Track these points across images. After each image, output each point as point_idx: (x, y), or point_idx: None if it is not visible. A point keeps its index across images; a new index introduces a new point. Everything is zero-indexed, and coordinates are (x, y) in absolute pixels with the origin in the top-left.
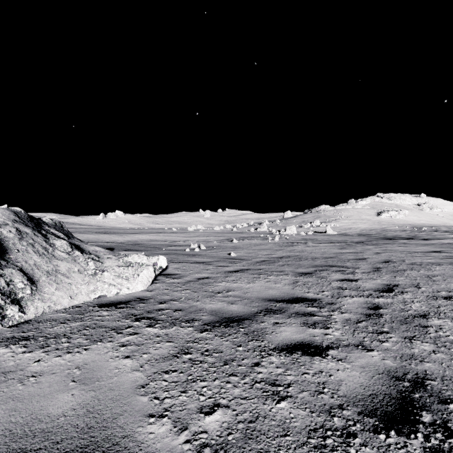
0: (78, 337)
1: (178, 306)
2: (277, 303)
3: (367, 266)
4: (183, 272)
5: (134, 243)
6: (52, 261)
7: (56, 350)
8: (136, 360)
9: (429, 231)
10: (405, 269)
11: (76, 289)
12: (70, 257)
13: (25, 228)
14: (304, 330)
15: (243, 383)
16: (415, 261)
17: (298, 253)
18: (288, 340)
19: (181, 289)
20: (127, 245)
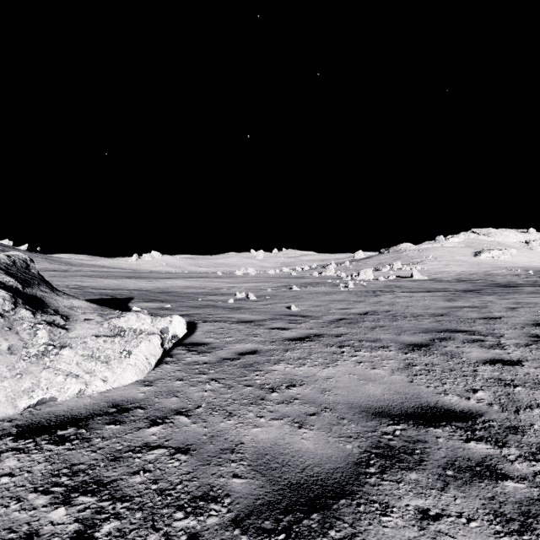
0: None
1: (185, 436)
2: (395, 424)
3: (513, 332)
4: (217, 340)
5: (163, 290)
6: None
7: None
8: None
9: None
10: None
11: None
12: (2, 321)
13: None
14: None
15: None
16: None
17: (388, 307)
18: None
19: (205, 380)
20: (153, 294)
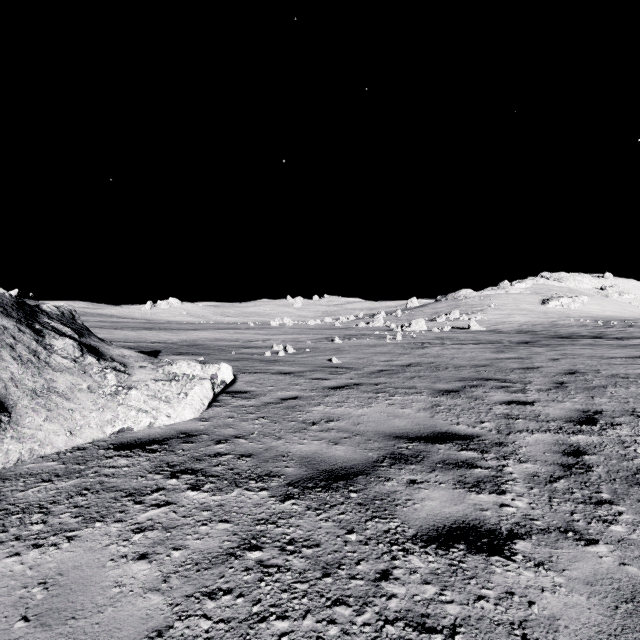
0: (64, 512)
1: (245, 449)
2: (410, 442)
3: (542, 380)
4: (259, 389)
5: (191, 343)
6: (44, 373)
7: (14, 541)
8: (158, 565)
9: (620, 326)
10: (604, 384)
11: (82, 419)
12: (77, 366)
13: (3, 319)
14: (463, 497)
15: (360, 624)
16: (617, 372)
17: (432, 359)
18: (437, 519)
19: (254, 418)
20: (181, 347)
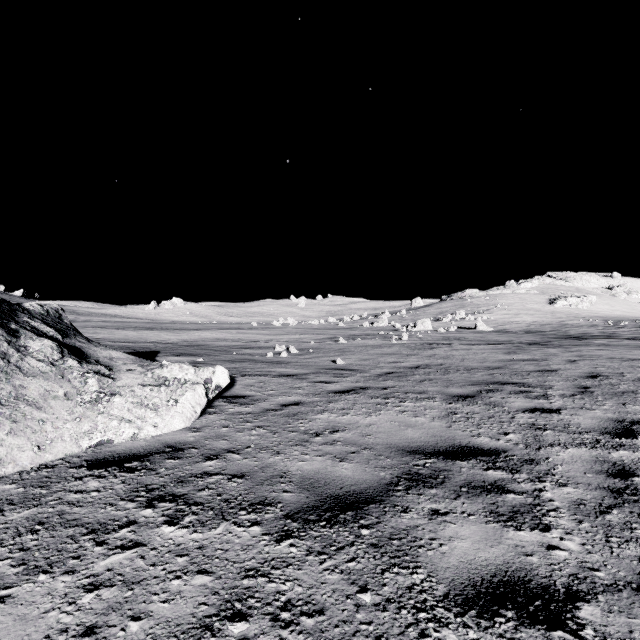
0: (3, 558)
1: (238, 467)
2: (427, 459)
3: (564, 384)
4: (259, 393)
5: (191, 343)
6: (13, 378)
7: None
8: None
9: (632, 326)
10: (633, 389)
11: (54, 431)
12: (54, 370)
13: None
14: (499, 536)
15: None
16: None
17: (442, 361)
18: (472, 568)
19: (251, 427)
20: (181, 347)
